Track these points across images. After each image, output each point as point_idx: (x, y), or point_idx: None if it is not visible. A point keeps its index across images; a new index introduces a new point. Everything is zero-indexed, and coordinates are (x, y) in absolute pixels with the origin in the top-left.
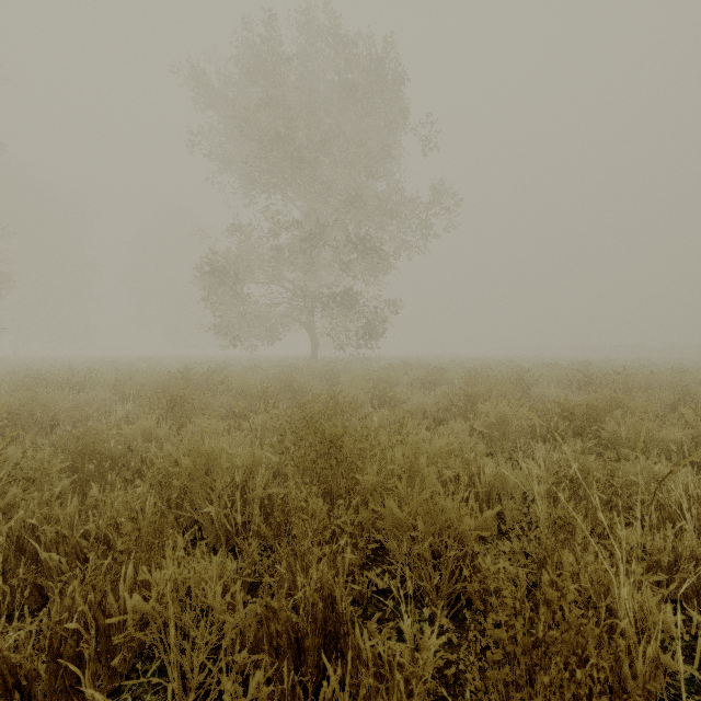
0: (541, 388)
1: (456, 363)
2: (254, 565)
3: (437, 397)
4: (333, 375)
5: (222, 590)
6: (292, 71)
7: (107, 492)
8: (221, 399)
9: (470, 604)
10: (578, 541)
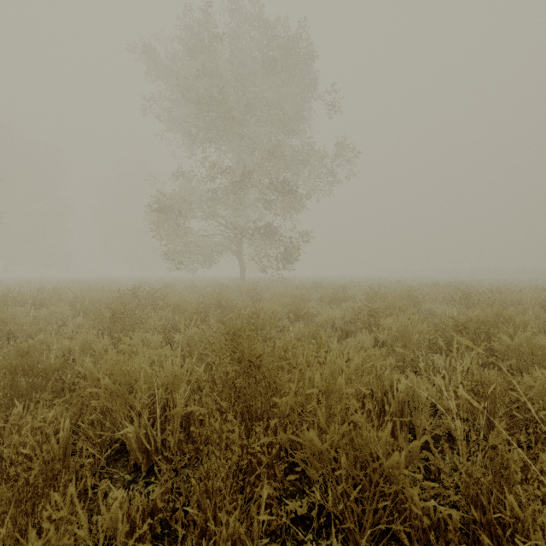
0: (429, 303)
1: (355, 282)
2: (173, 485)
3: (343, 311)
4: (257, 292)
5: (130, 528)
6: (225, 49)
7: (31, 410)
8: (161, 313)
9: (392, 535)
10: (516, 479)
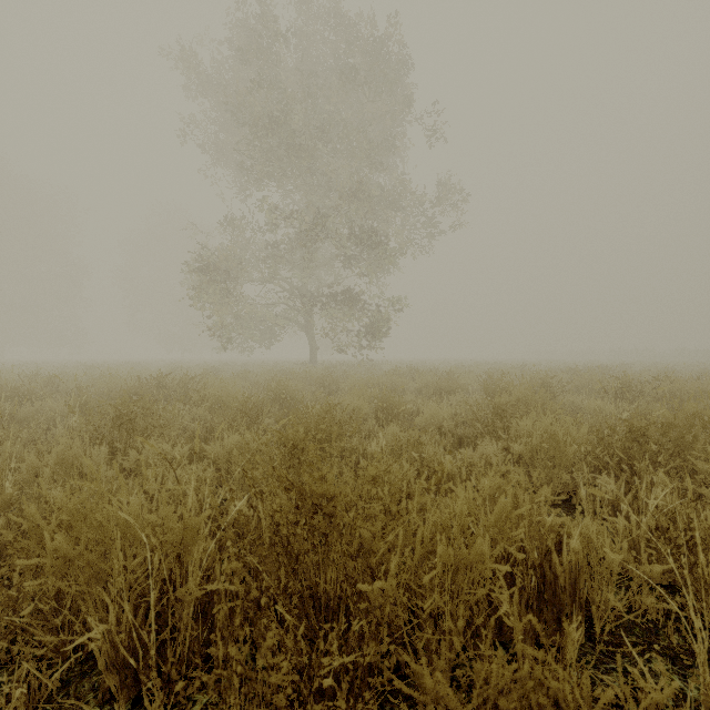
0: (571, 396)
1: (463, 367)
2: None
3: (453, 407)
4: (332, 381)
5: None
6: (290, 56)
7: None
8: (194, 411)
9: None
10: None
